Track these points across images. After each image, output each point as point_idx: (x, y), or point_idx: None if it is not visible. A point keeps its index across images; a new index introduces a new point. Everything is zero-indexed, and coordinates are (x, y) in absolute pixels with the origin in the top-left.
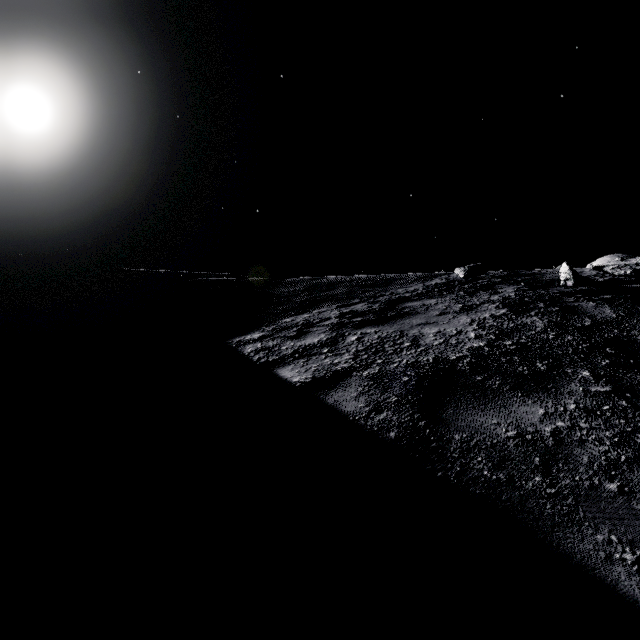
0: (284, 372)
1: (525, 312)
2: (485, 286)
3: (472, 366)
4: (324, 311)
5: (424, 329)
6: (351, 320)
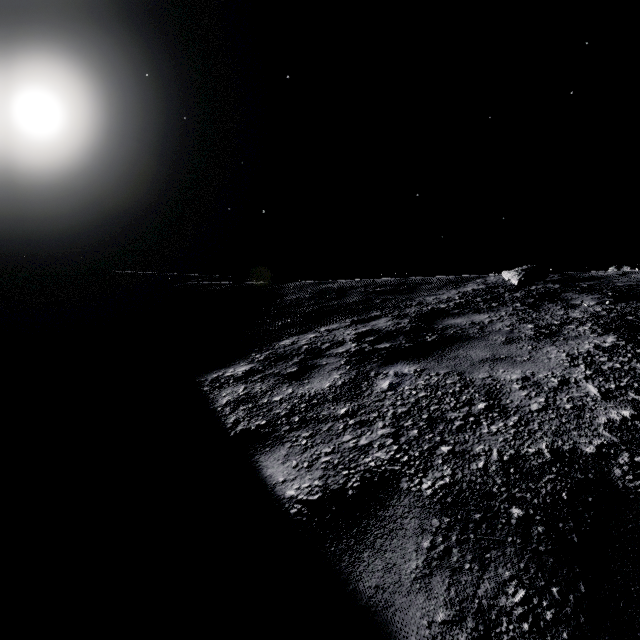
0: (271, 464)
1: None
2: (546, 295)
3: None
4: (335, 329)
5: (497, 371)
6: (375, 347)
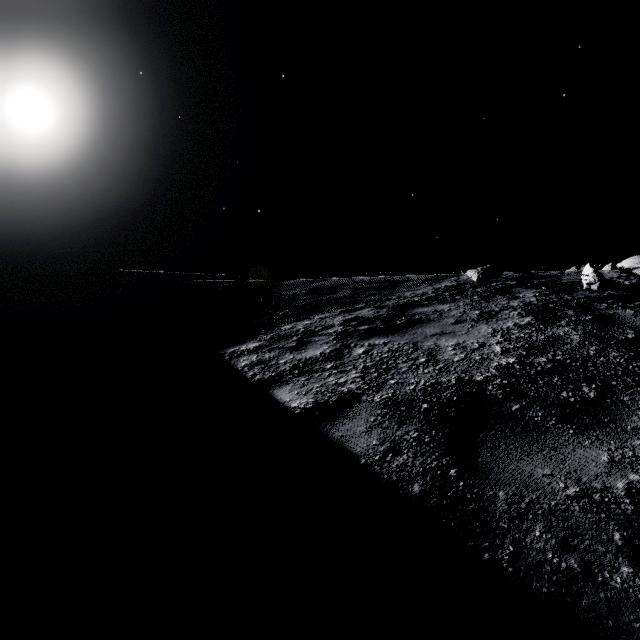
0: (281, 394)
1: (554, 321)
2: (500, 290)
3: (504, 390)
4: (327, 317)
5: (440, 341)
6: (357, 328)
